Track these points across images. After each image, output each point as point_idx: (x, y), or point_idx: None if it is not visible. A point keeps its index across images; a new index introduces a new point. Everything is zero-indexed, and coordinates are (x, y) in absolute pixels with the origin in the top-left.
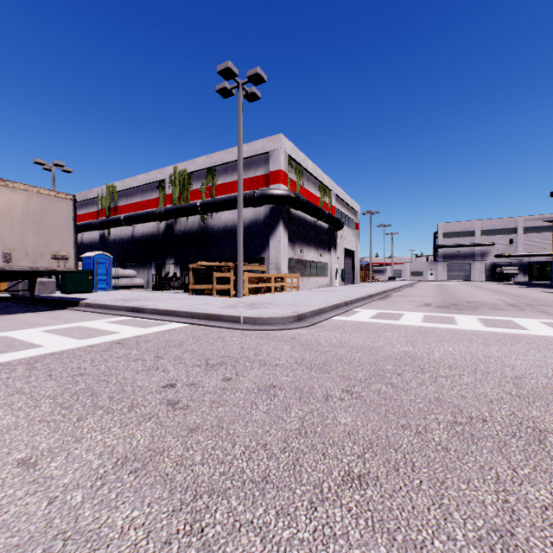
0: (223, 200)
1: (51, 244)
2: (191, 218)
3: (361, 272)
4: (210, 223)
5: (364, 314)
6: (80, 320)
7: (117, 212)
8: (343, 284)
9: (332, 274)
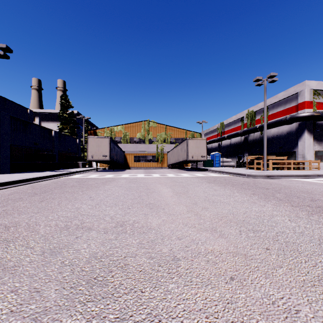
0: (269, 124)
1: (201, 153)
2: (255, 133)
3: None
4: None
5: (315, 179)
6: (207, 173)
7: (224, 133)
8: None
9: None
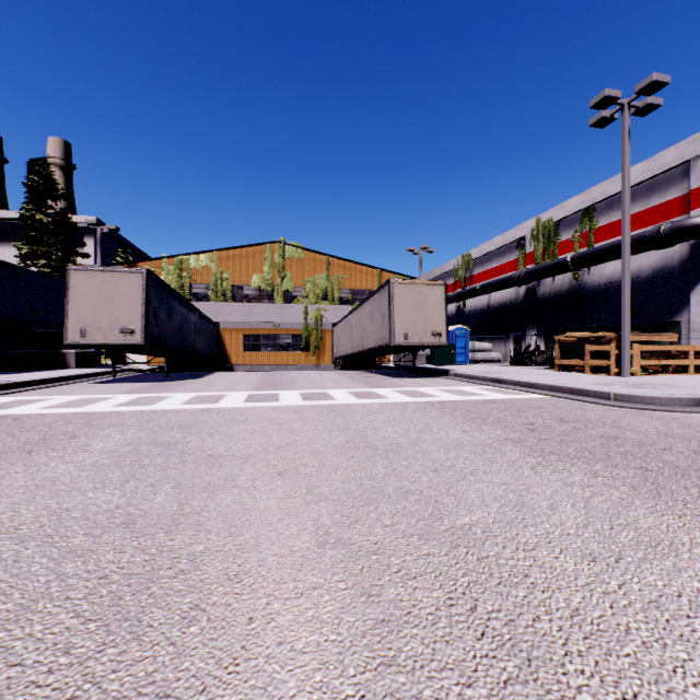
0: (605, 249)
1: (430, 324)
2: (558, 277)
3: None
4: (585, 280)
5: None
6: (454, 385)
7: (471, 281)
8: None
9: None
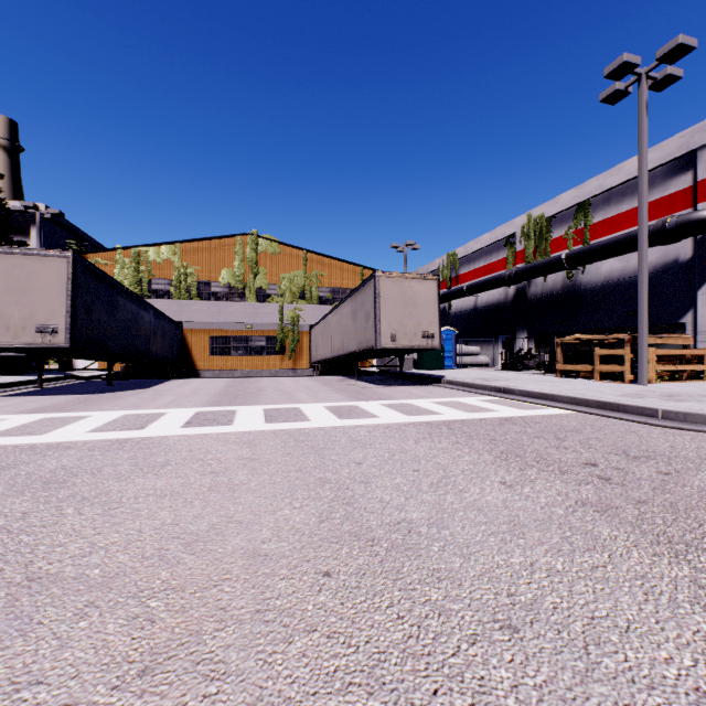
0: (603, 245)
1: (421, 324)
2: (550, 276)
3: None
4: (580, 279)
5: None
6: (452, 396)
7: (457, 281)
8: None
9: None
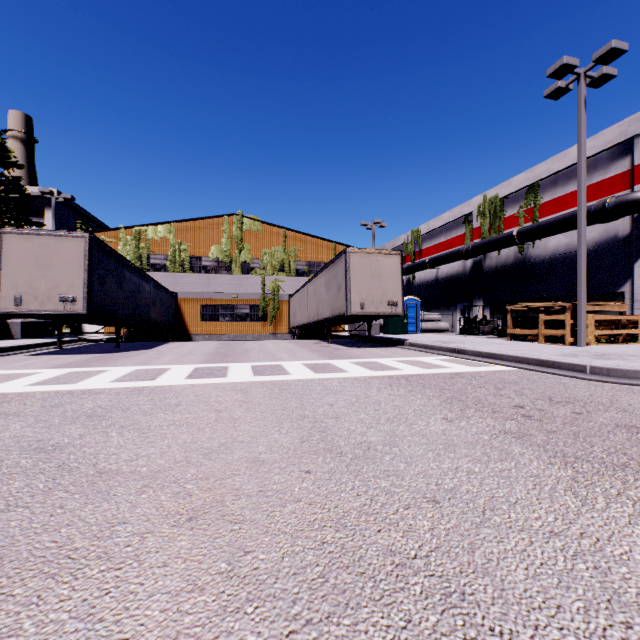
0: (550, 223)
1: (386, 293)
2: (504, 250)
3: None
4: (530, 253)
5: None
6: (412, 355)
7: (420, 255)
8: None
9: None
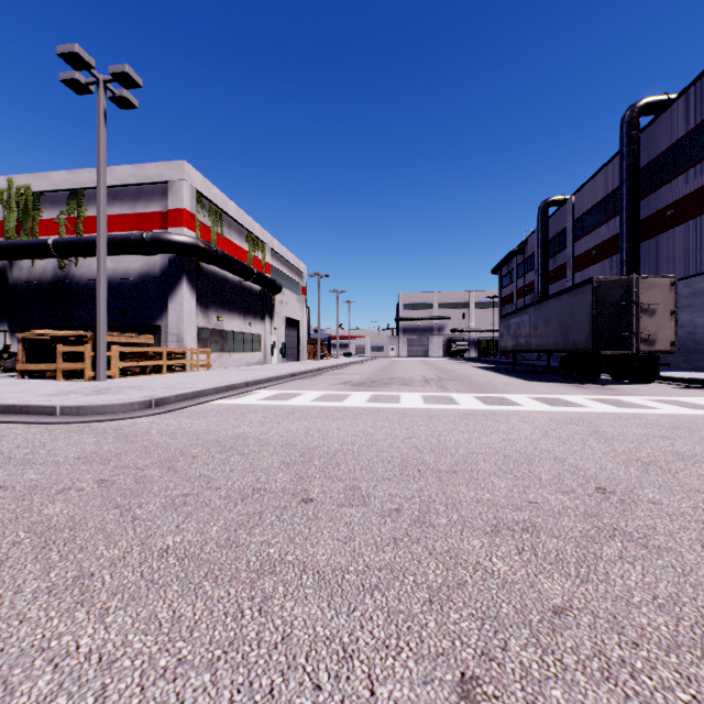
0: (93, 241)
1: None
2: (40, 262)
3: (310, 347)
4: (74, 272)
5: (258, 395)
6: None
7: None
8: (284, 361)
9: (266, 348)
